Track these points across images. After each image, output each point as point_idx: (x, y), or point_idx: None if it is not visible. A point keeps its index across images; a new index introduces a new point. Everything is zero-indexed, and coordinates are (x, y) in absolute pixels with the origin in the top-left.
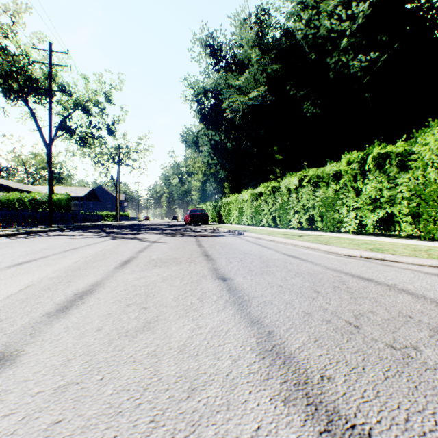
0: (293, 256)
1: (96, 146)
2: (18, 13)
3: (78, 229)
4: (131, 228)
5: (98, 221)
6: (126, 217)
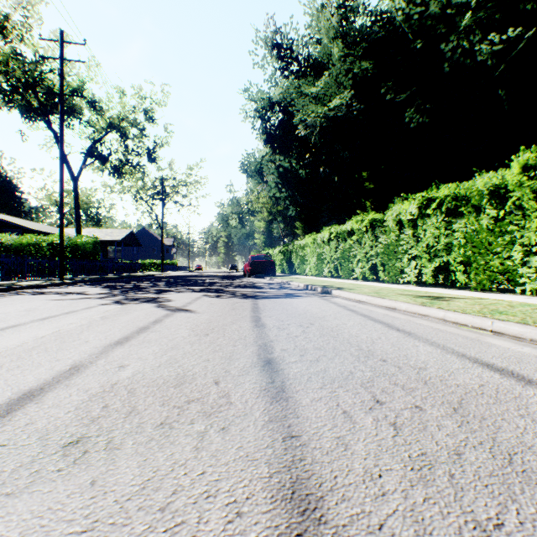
0: (517, 376)
1: (138, 179)
2: (31, 5)
3: (96, 282)
4: (168, 281)
5: (137, 271)
6: (174, 266)
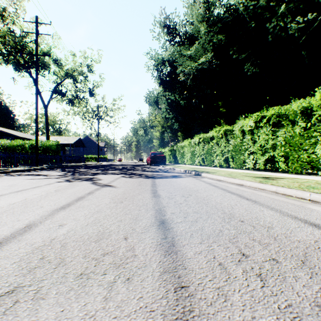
0: None
1: (83, 107)
2: (19, 2)
3: (57, 168)
4: (101, 167)
5: (83, 162)
6: (105, 159)
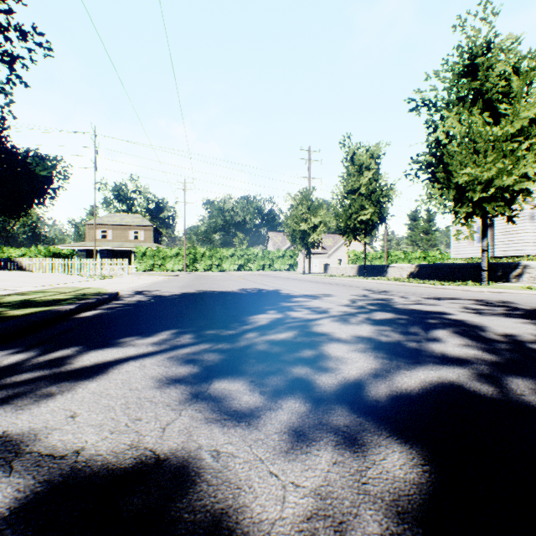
0: None
1: None
2: None
3: None
4: None
5: None
6: None
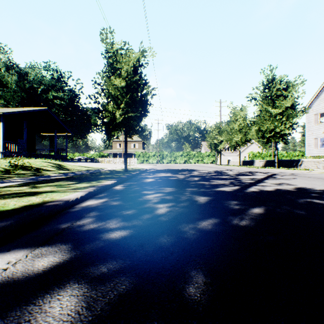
0: None
1: None
2: None
3: None
4: None
5: None
6: None
